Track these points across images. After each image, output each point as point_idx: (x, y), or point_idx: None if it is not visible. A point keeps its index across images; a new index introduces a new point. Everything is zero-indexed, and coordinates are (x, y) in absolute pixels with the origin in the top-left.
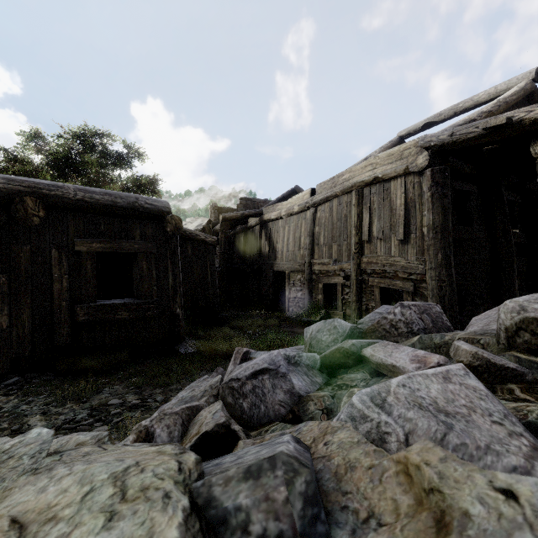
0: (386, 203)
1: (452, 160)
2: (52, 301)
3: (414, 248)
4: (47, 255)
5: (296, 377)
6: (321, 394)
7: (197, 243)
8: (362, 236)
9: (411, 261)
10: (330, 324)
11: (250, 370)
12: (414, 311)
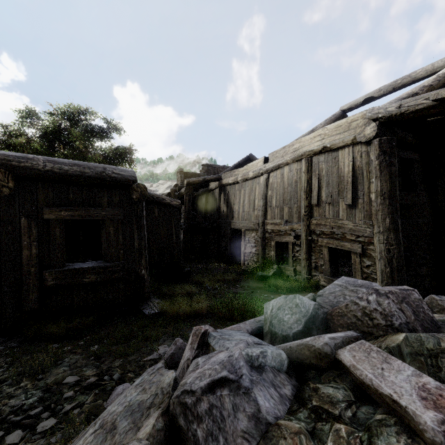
0: (334, 170)
1: (397, 130)
2: (21, 267)
3: (361, 212)
4: (16, 224)
5: (262, 394)
6: (295, 426)
7: (163, 206)
8: (312, 200)
9: (359, 225)
10: (291, 300)
11: (206, 378)
12: (392, 300)
